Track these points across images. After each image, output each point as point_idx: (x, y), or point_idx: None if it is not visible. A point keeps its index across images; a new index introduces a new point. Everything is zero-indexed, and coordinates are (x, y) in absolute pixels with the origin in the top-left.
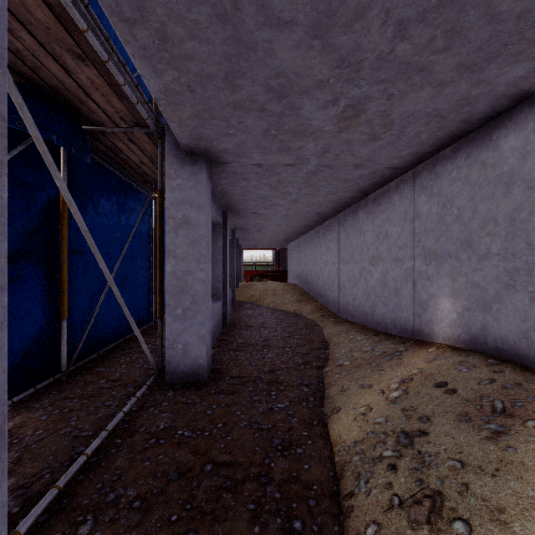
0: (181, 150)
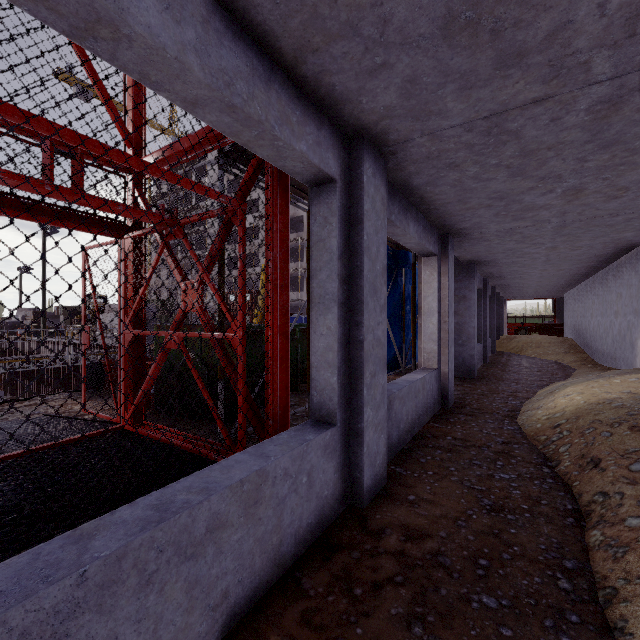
0: (461, 262)
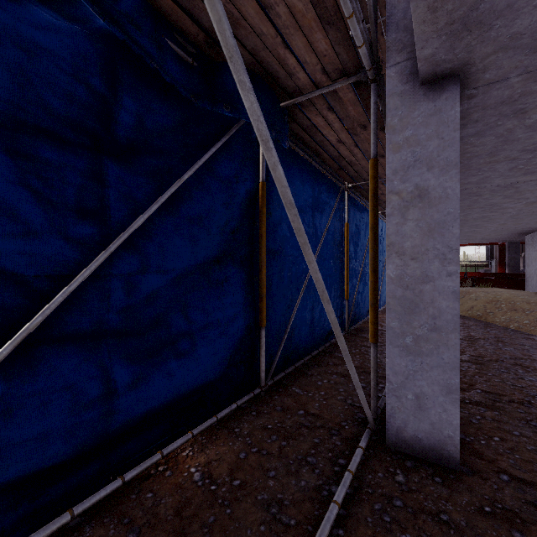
0: (411, 82)
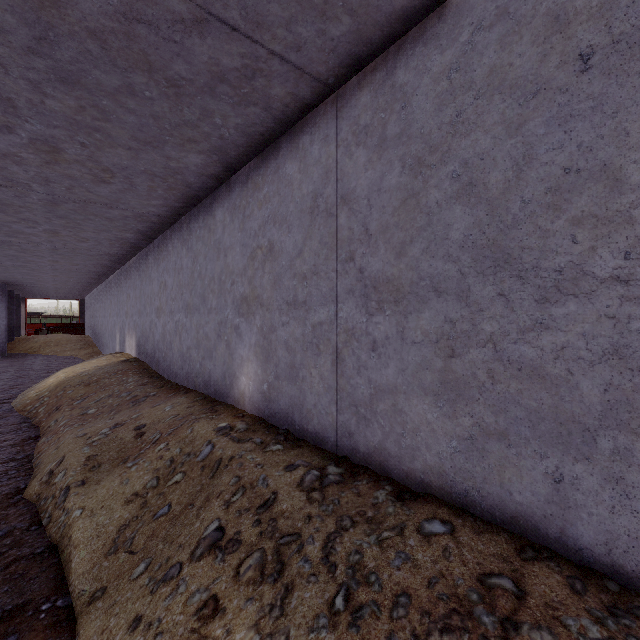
0: None
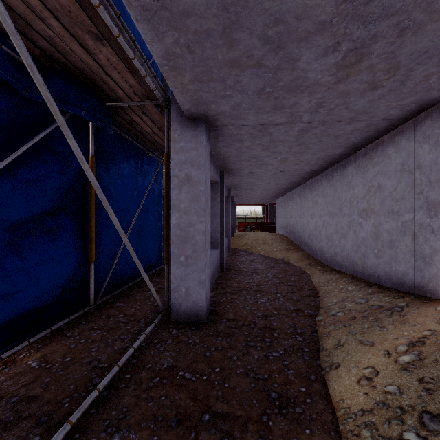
0: (184, 117)
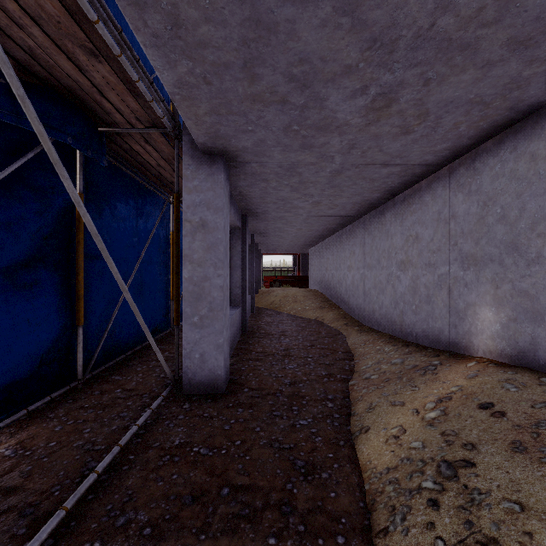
0: (198, 150)
